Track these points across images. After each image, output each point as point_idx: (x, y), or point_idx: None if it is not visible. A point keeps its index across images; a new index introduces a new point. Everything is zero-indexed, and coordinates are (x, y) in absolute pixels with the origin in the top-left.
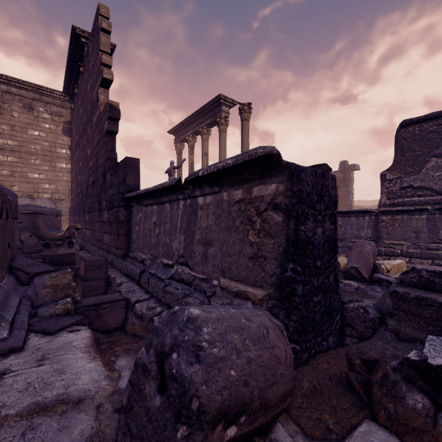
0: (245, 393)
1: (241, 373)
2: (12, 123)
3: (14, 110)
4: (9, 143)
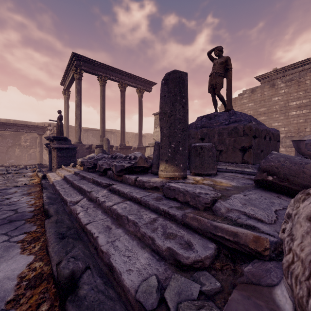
0: (275, 170)
1: (275, 165)
2: (305, 89)
3: (306, 79)
4: (303, 102)
